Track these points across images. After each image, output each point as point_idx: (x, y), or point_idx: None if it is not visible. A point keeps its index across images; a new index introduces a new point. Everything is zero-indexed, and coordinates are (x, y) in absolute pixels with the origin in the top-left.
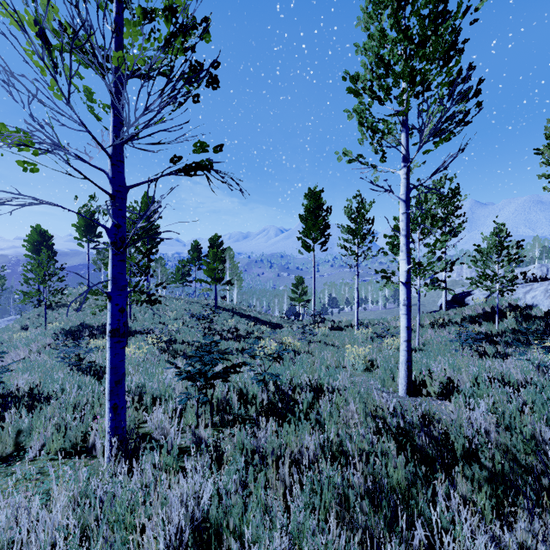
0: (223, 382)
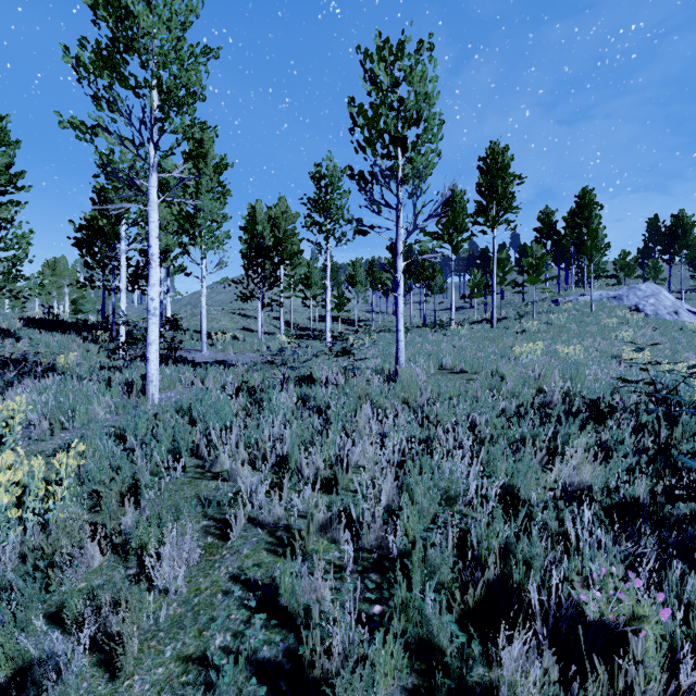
0: (308, 408)
